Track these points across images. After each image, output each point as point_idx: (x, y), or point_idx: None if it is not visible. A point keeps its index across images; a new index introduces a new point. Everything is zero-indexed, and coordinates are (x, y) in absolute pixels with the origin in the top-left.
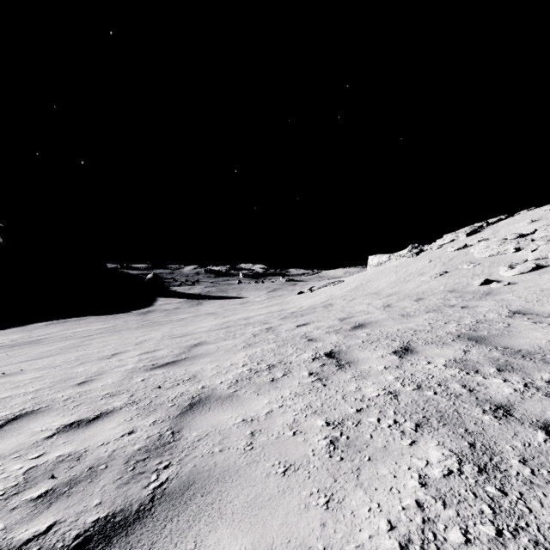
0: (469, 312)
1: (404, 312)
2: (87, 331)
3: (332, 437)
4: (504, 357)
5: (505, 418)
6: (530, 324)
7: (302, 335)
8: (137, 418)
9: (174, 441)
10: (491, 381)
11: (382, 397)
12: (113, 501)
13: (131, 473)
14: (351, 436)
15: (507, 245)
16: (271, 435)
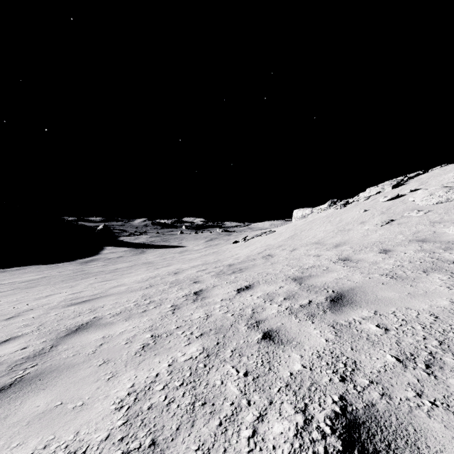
0: None
1: (384, 270)
2: (9, 284)
3: None
4: None
5: None
6: None
7: (250, 317)
8: None
9: None
10: None
11: None
12: None
13: None
14: None
15: None
16: None
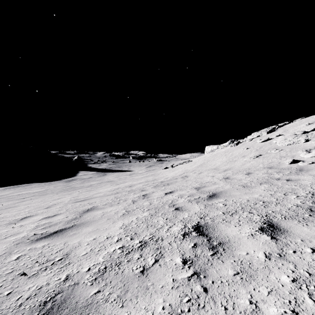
0: (296, 184)
1: (242, 183)
2: (27, 194)
3: None
4: None
5: None
6: None
7: (170, 203)
8: None
9: None
10: None
11: None
12: None
13: None
14: None
15: (299, 137)
16: None
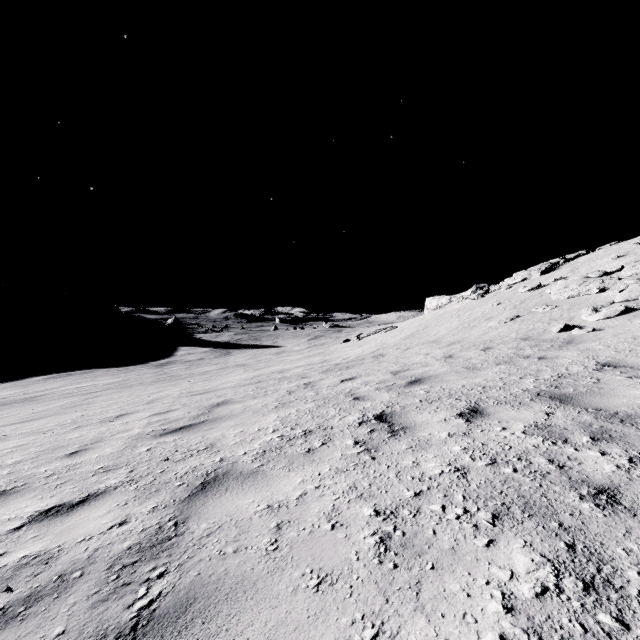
0: (548, 364)
1: (469, 364)
2: (92, 386)
3: (382, 533)
4: (598, 421)
5: (611, 506)
6: (625, 379)
7: (347, 392)
8: (133, 502)
9: (176, 536)
10: (585, 453)
11: (447, 475)
12: (82, 629)
13: (113, 584)
14: (408, 531)
15: (589, 284)
16: (302, 528)
